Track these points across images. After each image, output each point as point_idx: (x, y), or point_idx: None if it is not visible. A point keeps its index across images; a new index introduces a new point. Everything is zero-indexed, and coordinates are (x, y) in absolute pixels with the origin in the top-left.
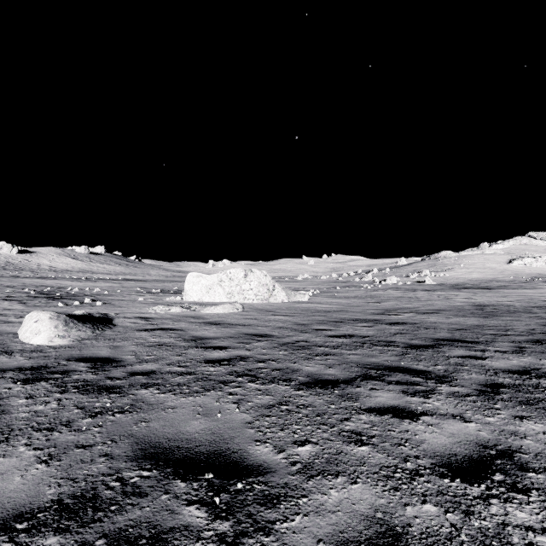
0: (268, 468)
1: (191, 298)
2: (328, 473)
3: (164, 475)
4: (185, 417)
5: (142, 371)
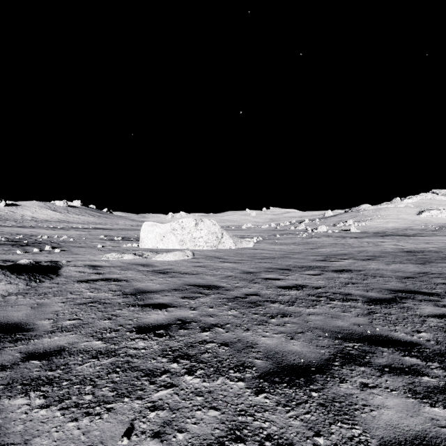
0: None
1: (146, 245)
2: None
3: None
4: None
5: (45, 350)
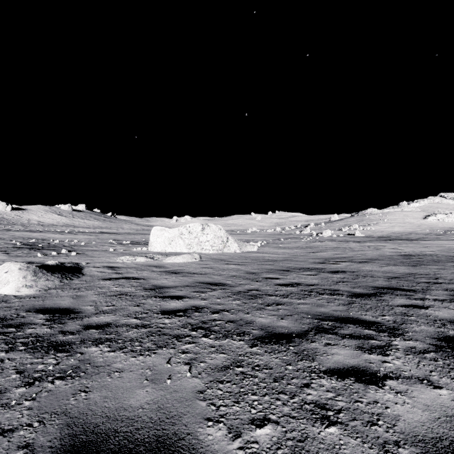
0: None
1: (155, 248)
2: None
3: None
4: (131, 384)
5: (97, 324)
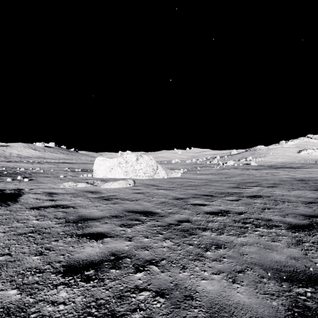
0: None
1: (98, 175)
2: None
3: None
4: None
5: None
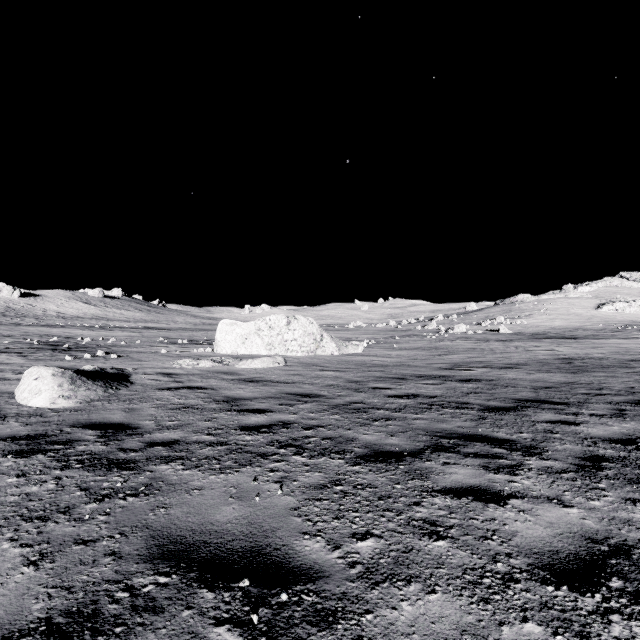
0: (320, 572)
1: (224, 349)
2: (397, 578)
3: (186, 582)
4: (215, 501)
5: (162, 441)
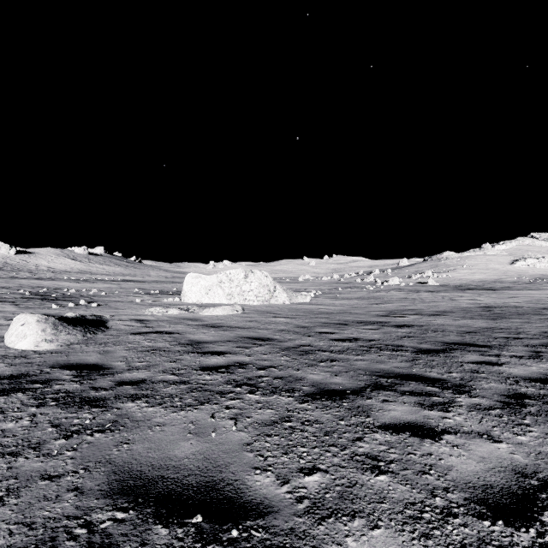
0: (269, 507)
1: (190, 299)
2: (342, 513)
3: (142, 518)
4: (174, 437)
5: (131, 380)
